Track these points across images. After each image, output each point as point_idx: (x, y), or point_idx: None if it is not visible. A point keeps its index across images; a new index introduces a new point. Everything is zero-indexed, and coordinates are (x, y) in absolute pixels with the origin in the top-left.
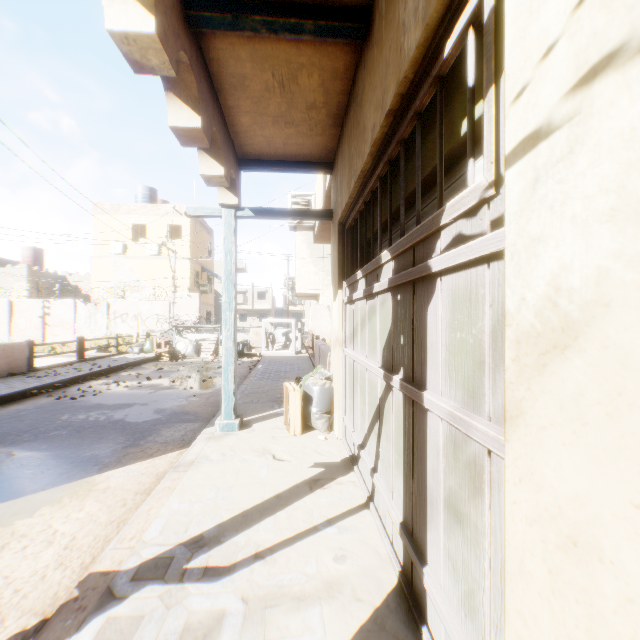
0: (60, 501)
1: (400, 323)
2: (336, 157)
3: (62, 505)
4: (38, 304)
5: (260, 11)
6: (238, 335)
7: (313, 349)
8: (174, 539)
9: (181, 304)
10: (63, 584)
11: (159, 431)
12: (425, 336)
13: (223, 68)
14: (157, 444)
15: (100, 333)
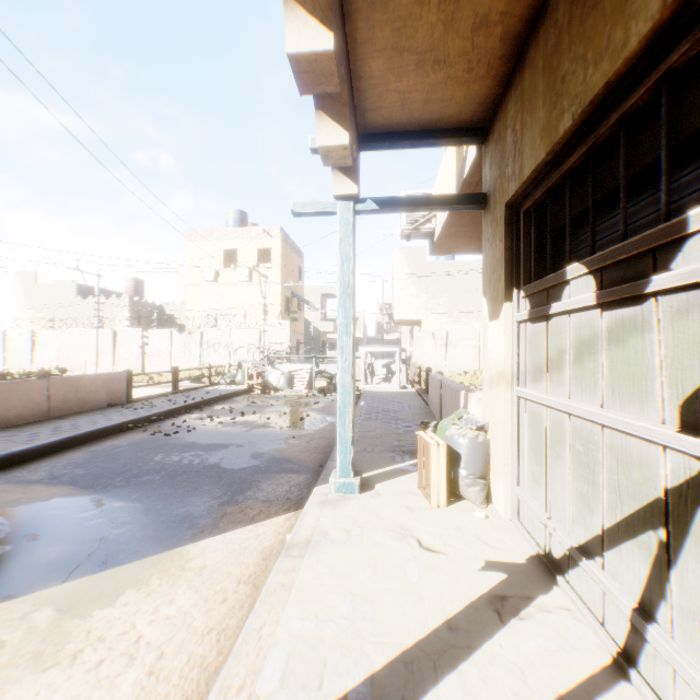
0: (146, 582)
1: None
2: (500, 112)
3: (148, 590)
4: (137, 334)
5: None
6: (333, 366)
7: (420, 383)
8: None
9: (271, 332)
10: None
11: (259, 483)
12: None
13: None
14: (258, 502)
15: (193, 363)
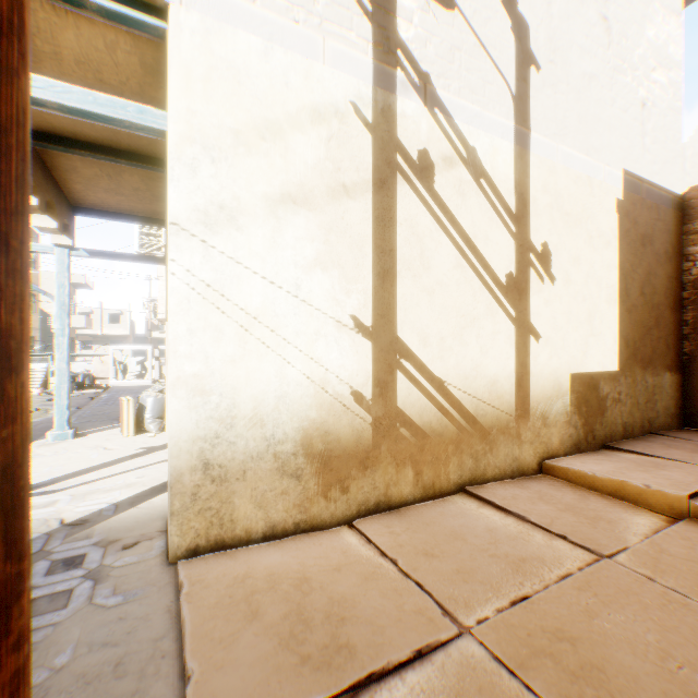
0: None
1: None
2: None
3: None
4: None
5: (87, 147)
6: (78, 365)
7: None
8: None
9: None
10: None
11: None
12: None
13: (58, 160)
14: None
15: None
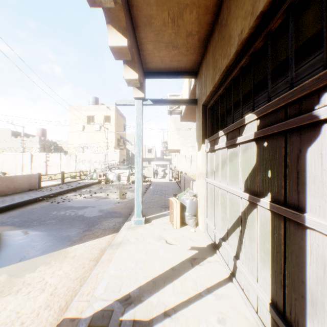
0: (49, 263)
1: (267, 162)
2: (200, 67)
3: (50, 265)
4: (43, 155)
5: None
6: None
7: (178, 178)
8: (113, 296)
9: (110, 155)
10: (48, 320)
11: (101, 222)
12: (303, 171)
13: (139, 11)
14: (100, 230)
15: (72, 169)
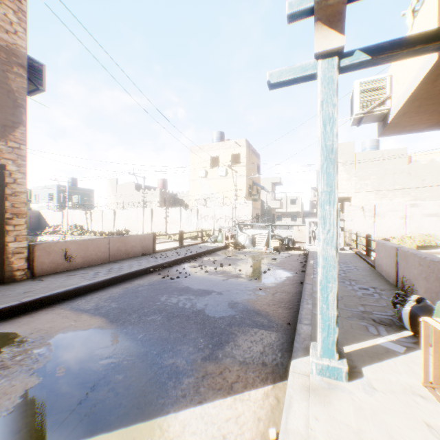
0: None
1: None
2: None
3: None
4: (163, 210)
5: None
6: (283, 231)
7: (356, 246)
8: None
9: (240, 208)
10: None
11: (235, 337)
12: None
13: None
14: (235, 363)
15: (193, 228)
